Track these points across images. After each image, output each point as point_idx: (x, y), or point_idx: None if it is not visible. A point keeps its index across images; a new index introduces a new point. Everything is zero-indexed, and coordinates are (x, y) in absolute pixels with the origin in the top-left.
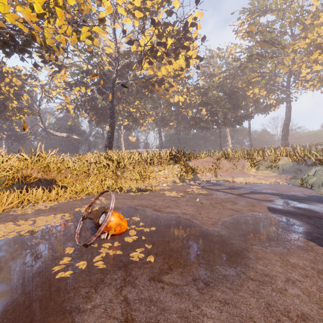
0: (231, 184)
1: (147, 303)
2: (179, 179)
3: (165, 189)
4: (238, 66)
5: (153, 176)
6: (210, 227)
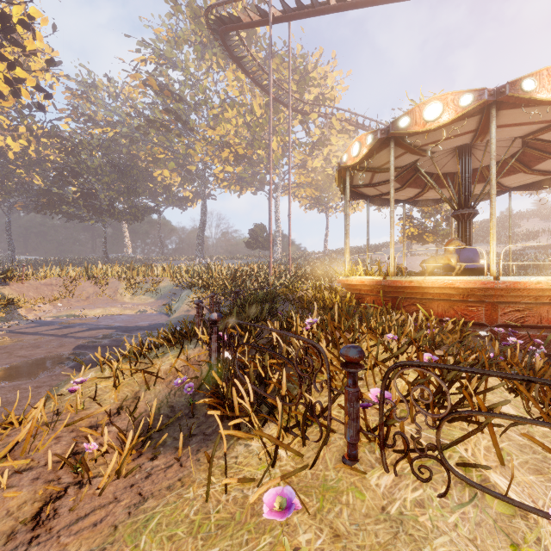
0: (75, 320)
1: None
2: None
3: None
4: (136, 128)
5: None
6: None
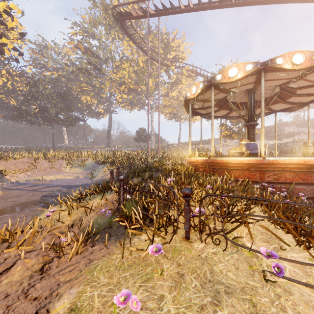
0: (38, 182)
1: None
2: None
3: None
4: (71, 72)
5: None
6: None
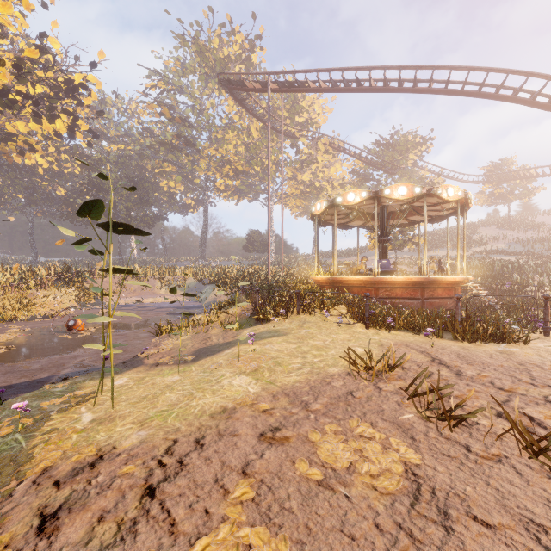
0: (142, 305)
1: (121, 333)
2: (80, 304)
3: (73, 314)
4: (148, 146)
5: (39, 304)
6: (134, 322)
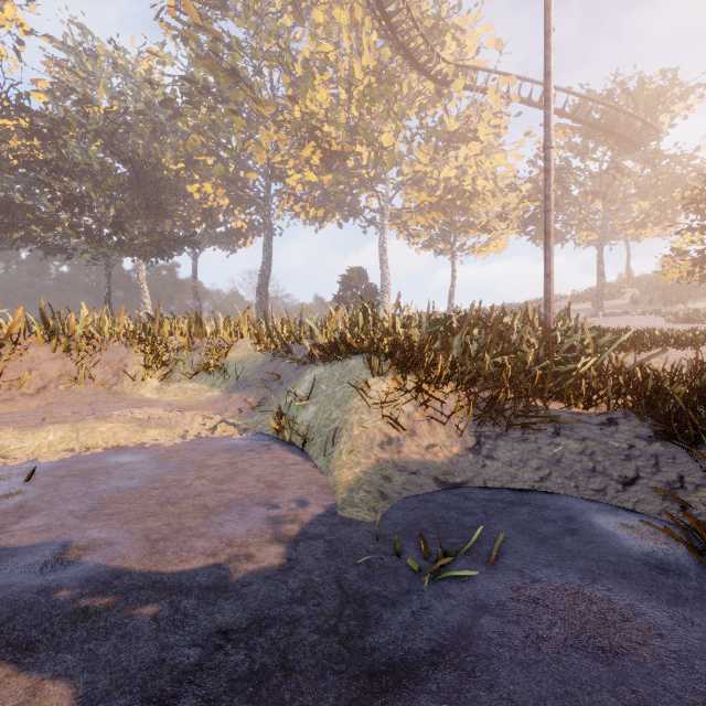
0: None
1: None
2: None
3: None
4: (161, 102)
5: None
6: None
